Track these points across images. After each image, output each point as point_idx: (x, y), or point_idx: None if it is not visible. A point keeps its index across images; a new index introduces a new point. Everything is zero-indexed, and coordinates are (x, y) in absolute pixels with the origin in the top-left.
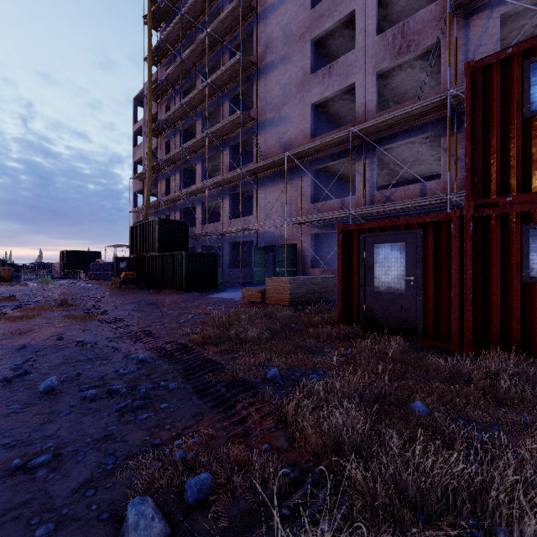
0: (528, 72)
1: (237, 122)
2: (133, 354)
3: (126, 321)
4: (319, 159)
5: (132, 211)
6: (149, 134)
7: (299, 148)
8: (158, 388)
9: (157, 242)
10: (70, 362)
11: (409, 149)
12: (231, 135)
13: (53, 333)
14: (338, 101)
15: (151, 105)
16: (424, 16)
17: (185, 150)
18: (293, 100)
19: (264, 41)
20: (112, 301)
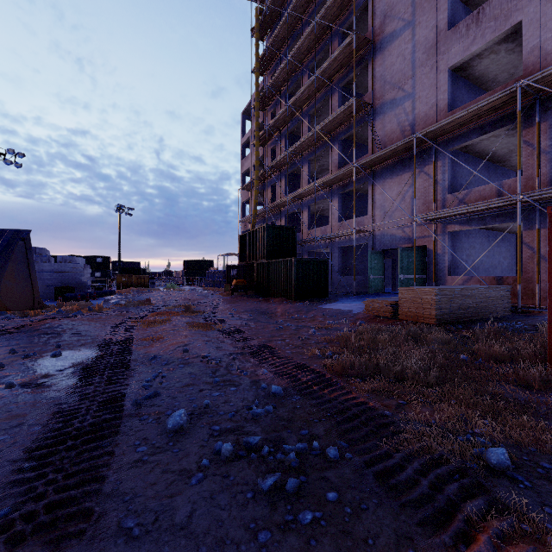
0: None
1: (348, 112)
2: (262, 381)
3: (244, 333)
4: (460, 136)
5: (240, 220)
6: (256, 143)
7: (434, 124)
8: (310, 452)
9: (265, 249)
10: (196, 383)
11: None
12: (341, 128)
13: (179, 343)
14: (488, 56)
15: (258, 114)
16: None
17: (291, 153)
18: (421, 70)
19: (382, 11)
20: (227, 308)
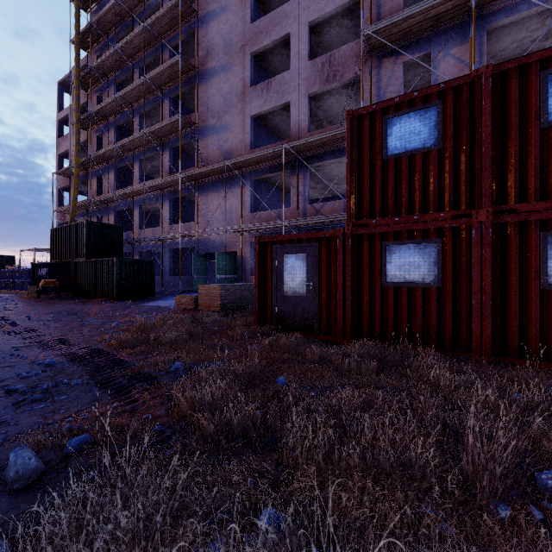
0: (385, 125)
1: (176, 125)
2: (41, 360)
3: (39, 331)
4: (258, 170)
5: (55, 210)
6: (77, 126)
7: (238, 158)
8: (61, 386)
9: (84, 246)
10: None
11: (338, 168)
12: (171, 137)
13: None
14: (277, 115)
15: (79, 94)
16: (347, 51)
17: (120, 148)
18: (233, 109)
19: (205, 46)
20: (26, 312)
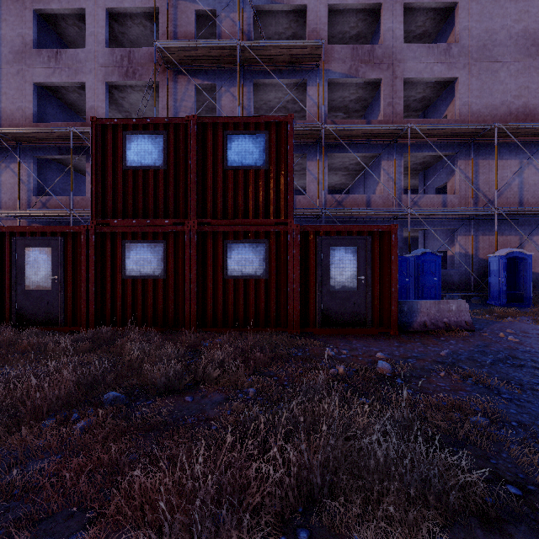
0: (125, 140)
1: None
2: None
3: None
4: (43, 148)
5: None
6: None
7: (9, 128)
8: None
9: None
10: None
11: None
12: None
13: None
14: (73, 92)
15: None
16: (146, 54)
17: None
18: (8, 67)
19: None
20: None
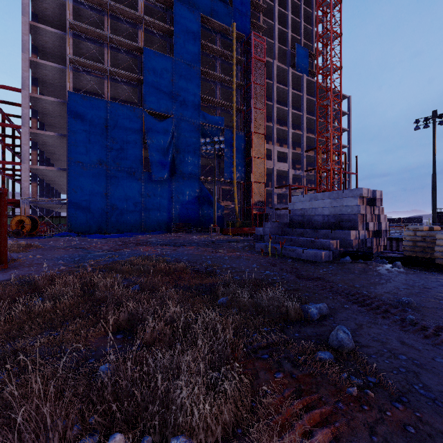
0: None
1: None
2: None
3: None
4: None
5: None
6: None
7: None
8: None
9: None
10: None
11: None
12: None
13: None
14: None
15: None
16: None
17: None
18: None
19: None
20: None
